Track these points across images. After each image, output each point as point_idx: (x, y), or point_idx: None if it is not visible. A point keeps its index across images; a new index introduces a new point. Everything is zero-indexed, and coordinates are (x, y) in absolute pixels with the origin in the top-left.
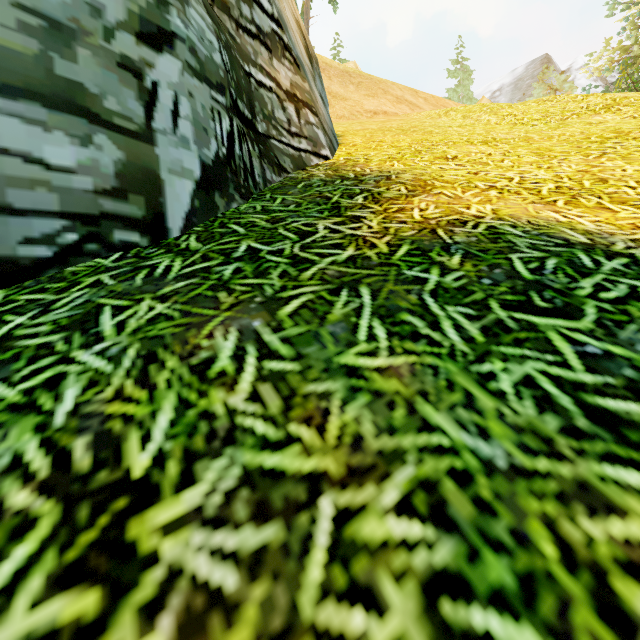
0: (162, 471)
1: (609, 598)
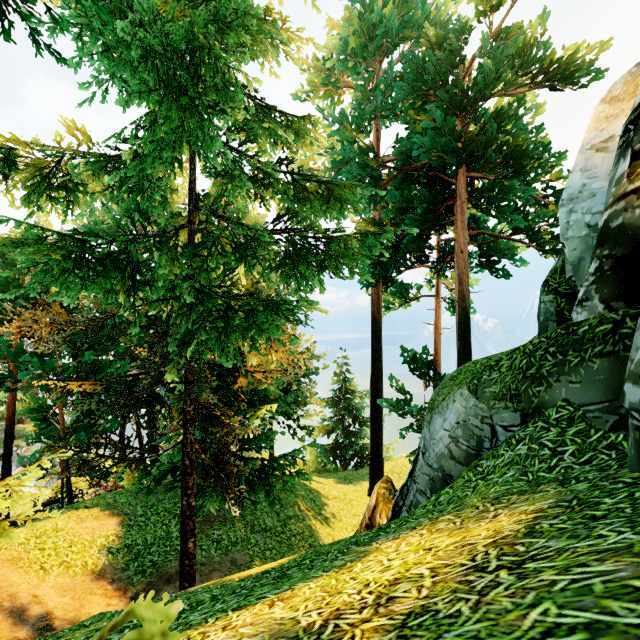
0: (520, 569)
1: (403, 637)
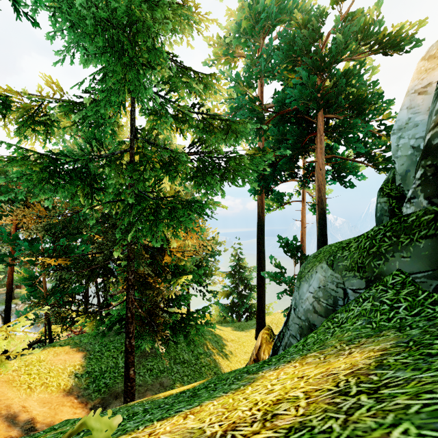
0: (376, 394)
1: None
